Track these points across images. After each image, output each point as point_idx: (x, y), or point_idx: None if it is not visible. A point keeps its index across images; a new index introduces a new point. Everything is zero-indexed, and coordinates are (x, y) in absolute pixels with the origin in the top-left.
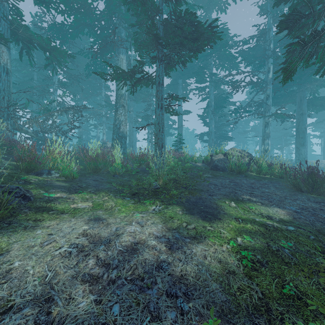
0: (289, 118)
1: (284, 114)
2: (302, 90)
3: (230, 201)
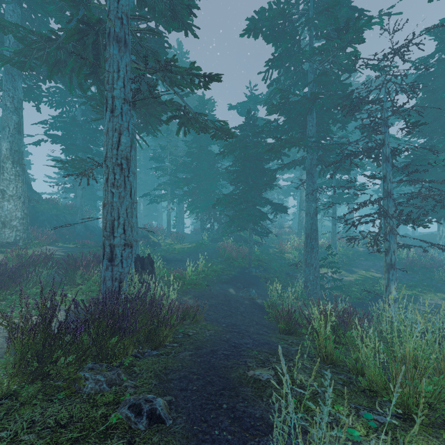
0: None
1: None
2: None
3: (363, 270)
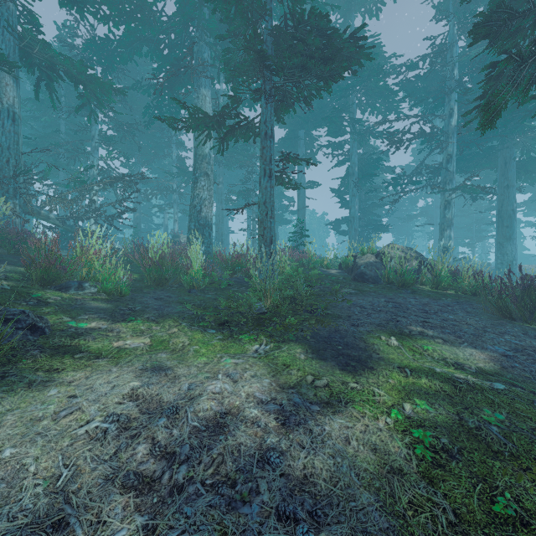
0: (486, 193)
1: (477, 186)
2: (508, 146)
3: (388, 336)
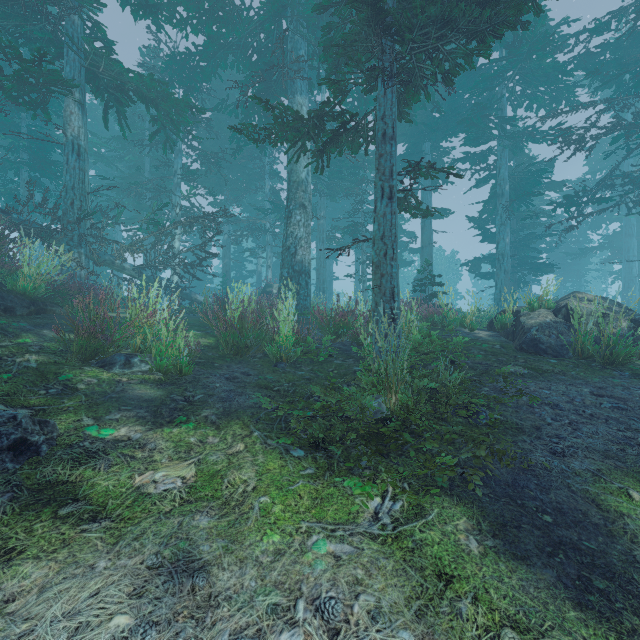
0: None
1: None
2: None
3: None
